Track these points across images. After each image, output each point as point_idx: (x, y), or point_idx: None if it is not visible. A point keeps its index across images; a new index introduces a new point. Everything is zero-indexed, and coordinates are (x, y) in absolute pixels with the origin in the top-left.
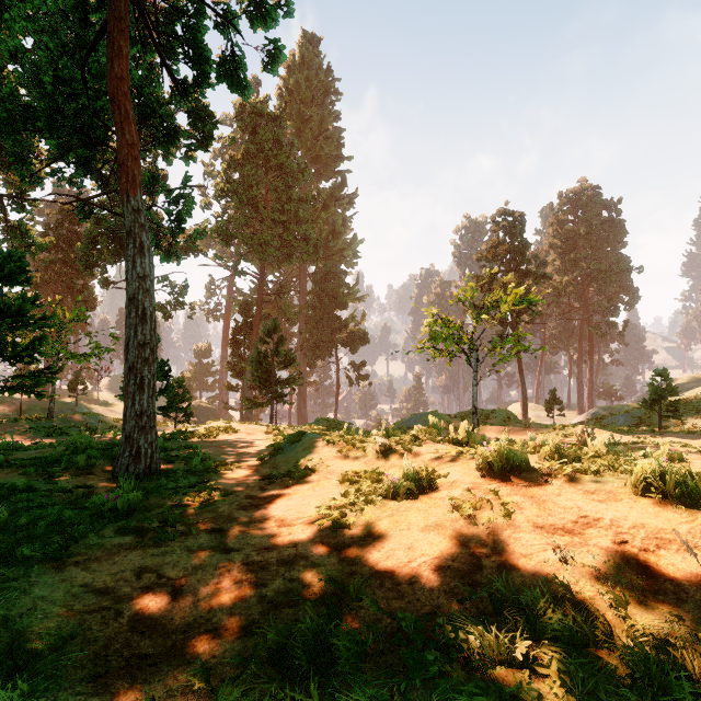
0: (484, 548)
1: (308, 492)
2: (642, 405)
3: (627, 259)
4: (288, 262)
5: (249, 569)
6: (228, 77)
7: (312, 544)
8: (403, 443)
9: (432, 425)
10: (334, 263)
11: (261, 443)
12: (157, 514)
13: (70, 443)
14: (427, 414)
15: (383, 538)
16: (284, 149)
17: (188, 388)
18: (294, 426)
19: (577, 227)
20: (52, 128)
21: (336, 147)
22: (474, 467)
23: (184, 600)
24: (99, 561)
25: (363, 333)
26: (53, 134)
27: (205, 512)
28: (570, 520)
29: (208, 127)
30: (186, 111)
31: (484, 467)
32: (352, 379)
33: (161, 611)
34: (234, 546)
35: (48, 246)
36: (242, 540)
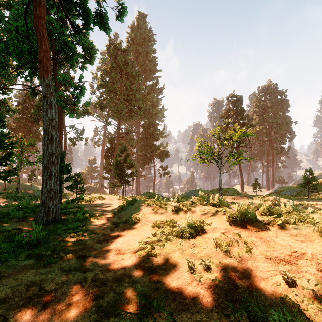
0: (237, 272)
1: (135, 232)
2: (300, 186)
3: (289, 117)
4: (131, 118)
5: (94, 284)
6: (98, 22)
7: (134, 267)
8: (186, 205)
9: (201, 196)
10: (153, 119)
11: (115, 204)
12: (52, 245)
13: (19, 204)
14: (197, 190)
15: (176, 264)
16: (129, 66)
17: (85, 178)
18: (132, 196)
19: (266, 103)
20: (16, 52)
21: (154, 65)
22: (225, 219)
23: (49, 309)
24: (8, 277)
25: (166, 152)
26: (17, 55)
27: (78, 244)
28: (286, 254)
29: (92, 52)
30: (81, 44)
31: (232, 220)
32: (161, 174)
33: (32, 318)
34: (89, 267)
35: (19, 111)
36: (95, 263)
